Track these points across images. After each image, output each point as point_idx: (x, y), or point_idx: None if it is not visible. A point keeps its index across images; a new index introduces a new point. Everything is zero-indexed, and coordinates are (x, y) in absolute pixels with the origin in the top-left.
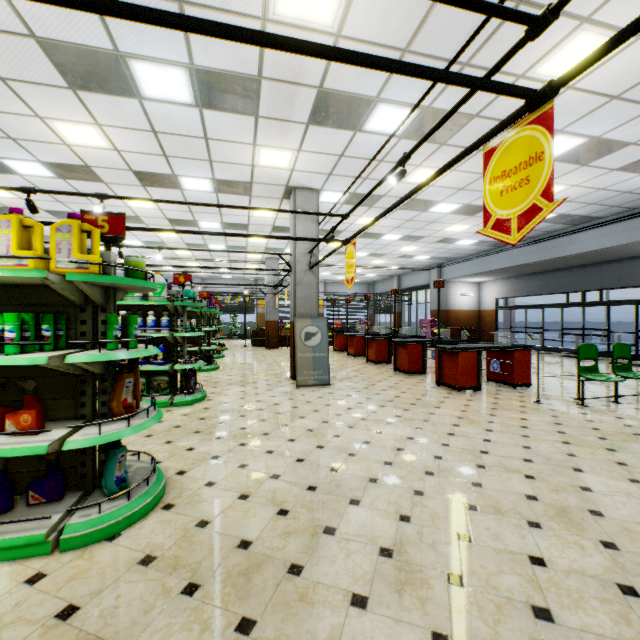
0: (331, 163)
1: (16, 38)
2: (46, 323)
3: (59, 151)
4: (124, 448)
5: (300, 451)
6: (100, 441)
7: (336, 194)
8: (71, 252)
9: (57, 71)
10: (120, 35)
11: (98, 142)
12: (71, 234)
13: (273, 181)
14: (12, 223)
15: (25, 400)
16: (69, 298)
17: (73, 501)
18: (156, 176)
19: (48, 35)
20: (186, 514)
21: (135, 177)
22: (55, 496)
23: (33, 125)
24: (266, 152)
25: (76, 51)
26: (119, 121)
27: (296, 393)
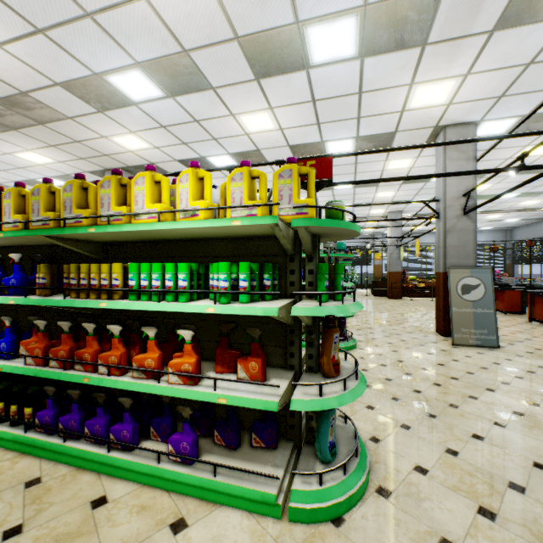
0: (508, 80)
1: (225, 46)
2: (266, 272)
3: (241, 141)
4: (333, 410)
5: (528, 448)
6: (323, 406)
7: (500, 122)
8: (291, 198)
9: (248, 66)
10: (302, 2)
11: (268, 125)
12: (291, 179)
13: (420, 124)
14: (244, 175)
15: (252, 347)
16: (284, 247)
17: (287, 454)
18: (306, 146)
19: (246, 31)
20: (413, 515)
21: (290, 151)
22: (271, 443)
23: (228, 123)
24: (422, 90)
25: (264, 38)
26: (286, 99)
27: (457, 353)
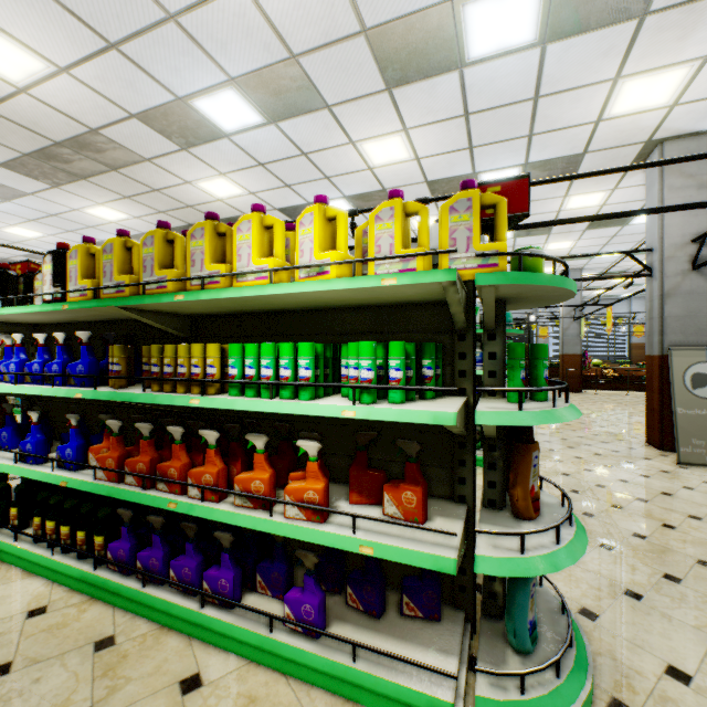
0: None
1: (347, 44)
2: (427, 357)
3: (362, 179)
4: None
5: None
6: (528, 569)
7: None
8: (469, 242)
9: (378, 71)
10: None
11: (400, 155)
12: (469, 213)
13: (623, 140)
14: (395, 211)
15: (405, 469)
16: (453, 319)
17: (459, 632)
18: (451, 182)
19: (378, 20)
20: None
21: (427, 190)
22: (433, 613)
23: (345, 155)
24: (632, 86)
25: (402, 28)
26: (428, 115)
27: (689, 477)
